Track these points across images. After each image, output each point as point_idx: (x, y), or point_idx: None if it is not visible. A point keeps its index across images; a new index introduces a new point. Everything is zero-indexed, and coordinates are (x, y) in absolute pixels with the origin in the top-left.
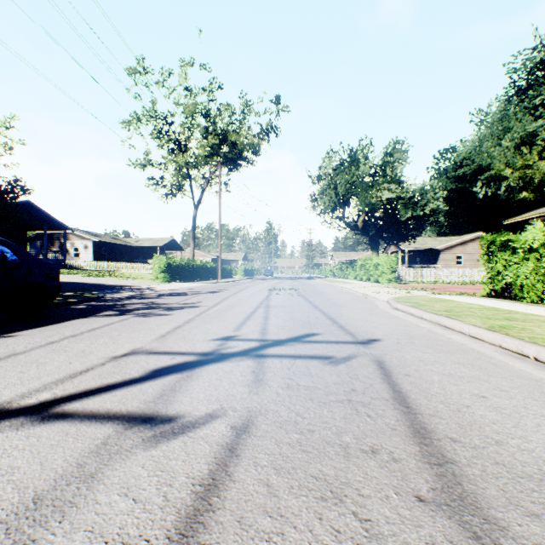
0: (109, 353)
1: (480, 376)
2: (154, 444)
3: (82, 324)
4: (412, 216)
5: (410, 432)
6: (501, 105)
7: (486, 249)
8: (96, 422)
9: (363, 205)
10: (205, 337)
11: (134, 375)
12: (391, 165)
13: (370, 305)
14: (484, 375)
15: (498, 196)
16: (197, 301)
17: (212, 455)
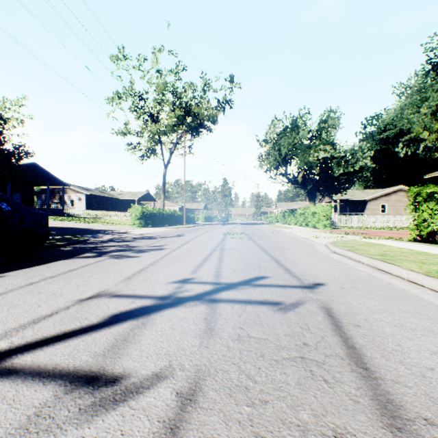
0: (76, 296)
1: (433, 329)
2: (90, 418)
3: (62, 265)
4: (344, 172)
5: (375, 407)
6: (420, 78)
7: (412, 199)
8: (38, 382)
9: (302, 163)
10: (165, 279)
11: (93, 321)
12: (326, 130)
13: (311, 248)
14: (436, 326)
15: (417, 155)
16: (164, 244)
17: (150, 437)
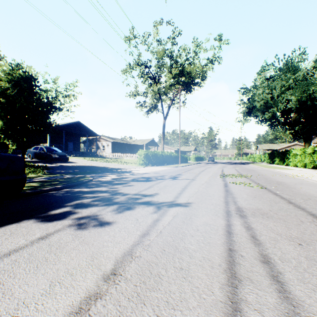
0: None
1: None
2: None
3: None
4: None
5: None
6: None
7: None
8: None
9: (299, 103)
10: None
11: None
12: None
13: None
14: None
15: None
16: (157, 192)
17: None
